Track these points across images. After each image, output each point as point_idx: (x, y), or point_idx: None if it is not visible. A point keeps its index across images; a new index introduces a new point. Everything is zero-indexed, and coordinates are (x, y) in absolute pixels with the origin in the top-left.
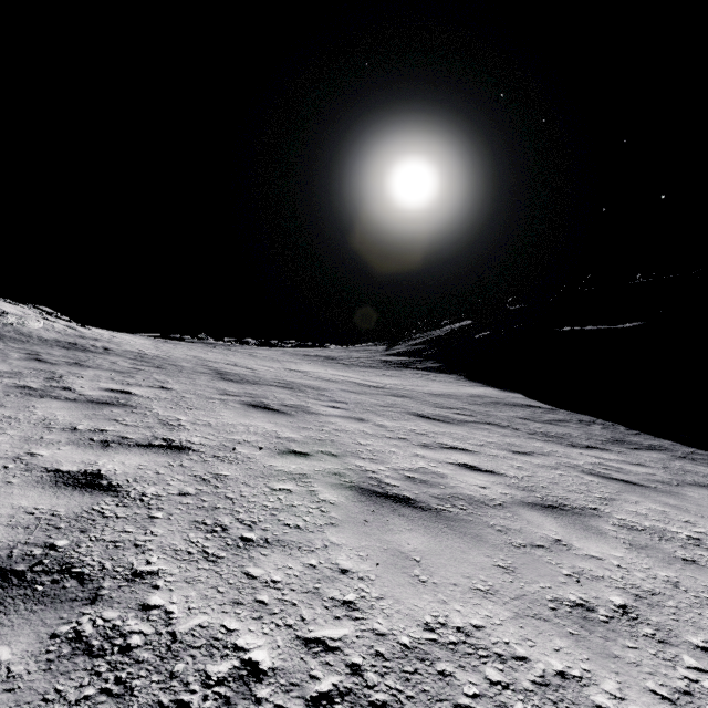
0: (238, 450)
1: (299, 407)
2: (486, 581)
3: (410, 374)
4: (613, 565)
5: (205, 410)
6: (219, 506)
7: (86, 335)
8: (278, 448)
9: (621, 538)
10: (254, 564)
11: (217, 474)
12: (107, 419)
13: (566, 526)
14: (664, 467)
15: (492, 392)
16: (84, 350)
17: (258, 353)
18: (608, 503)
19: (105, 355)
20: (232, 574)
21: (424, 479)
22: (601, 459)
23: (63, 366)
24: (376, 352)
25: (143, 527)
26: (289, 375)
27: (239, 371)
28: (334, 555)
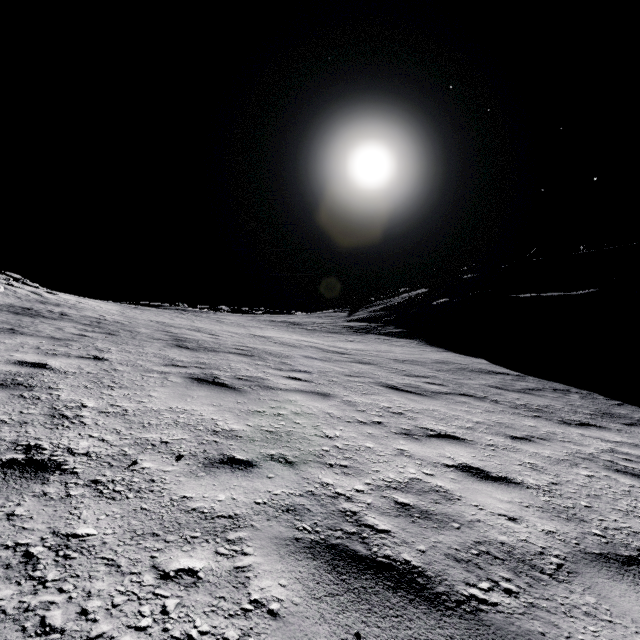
0: (141, 464)
1: (254, 380)
2: None
3: (373, 339)
4: None
5: (130, 389)
6: None
7: (49, 301)
8: (207, 454)
9: None
10: None
11: (68, 534)
12: None
13: None
14: None
15: (456, 357)
16: (36, 315)
17: (226, 319)
18: None
19: (56, 321)
20: None
21: (424, 508)
22: (609, 443)
23: None
24: (339, 318)
25: None
26: (252, 341)
27: (200, 337)
28: None
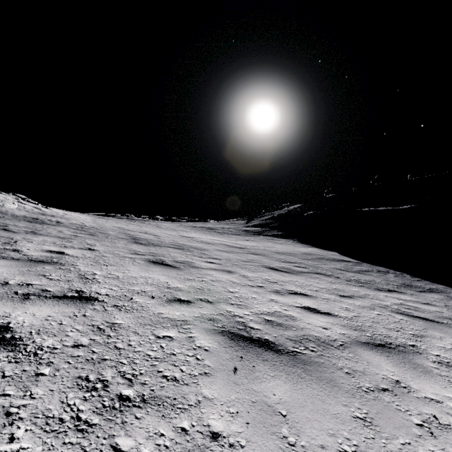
0: (135, 300)
1: (186, 263)
2: (350, 439)
3: (262, 239)
4: (451, 409)
5: (116, 266)
6: (106, 357)
7: (47, 213)
8: (167, 297)
9: (445, 376)
10: (125, 433)
11: (112, 322)
12: (37, 275)
13: (399, 365)
14: (445, 306)
15: (317, 251)
16: (42, 223)
17: (162, 225)
18: (421, 340)
19: (56, 226)
20: (99, 450)
21: (279, 322)
22: (401, 300)
23: (21, 234)
24: (240, 224)
25: (24, 387)
26: (181, 240)
27: (148, 237)
28: (206, 414)
